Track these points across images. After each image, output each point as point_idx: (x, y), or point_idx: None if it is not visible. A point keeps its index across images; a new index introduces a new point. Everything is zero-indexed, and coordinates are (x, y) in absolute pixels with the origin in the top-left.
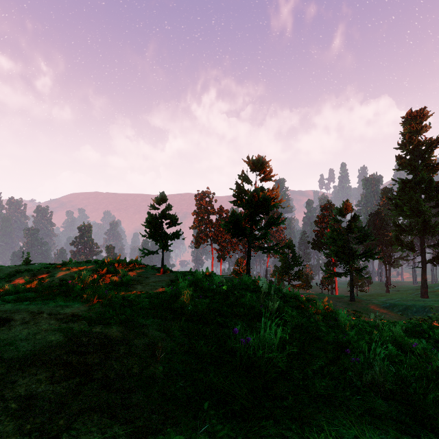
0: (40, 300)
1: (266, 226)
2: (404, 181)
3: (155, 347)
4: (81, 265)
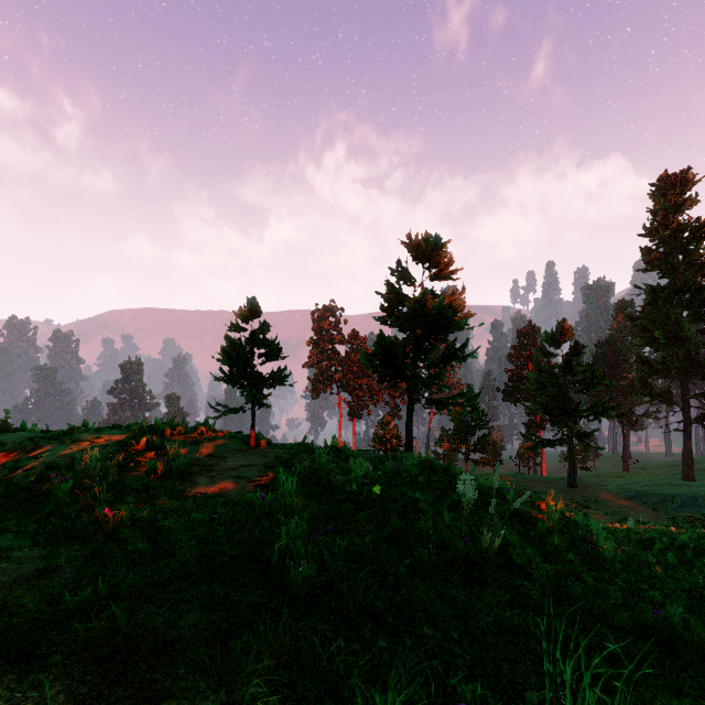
0: None
1: (442, 361)
2: (655, 289)
3: None
4: (102, 433)
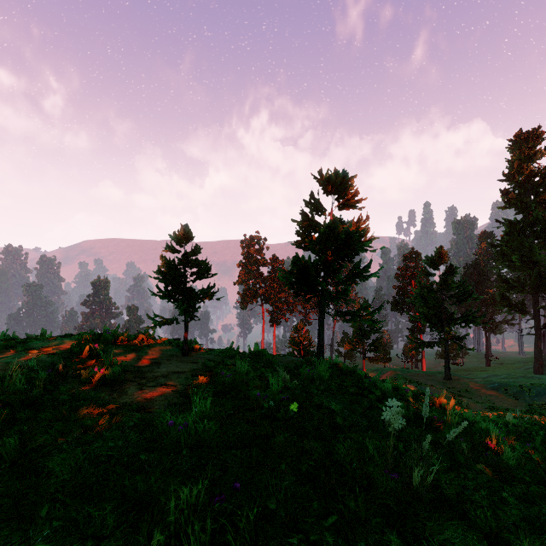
0: None
1: (348, 279)
2: (512, 222)
3: None
4: (53, 341)
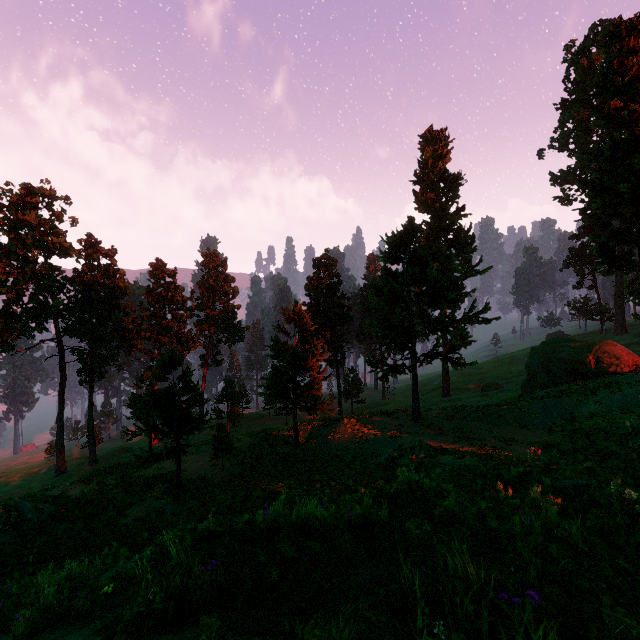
0: None
1: None
2: (432, 225)
3: None
4: None
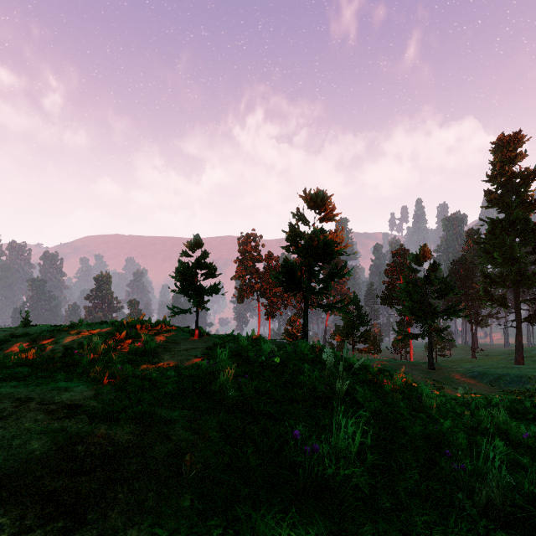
0: (32, 378)
1: (327, 277)
2: (494, 221)
3: (182, 459)
4: (94, 327)
